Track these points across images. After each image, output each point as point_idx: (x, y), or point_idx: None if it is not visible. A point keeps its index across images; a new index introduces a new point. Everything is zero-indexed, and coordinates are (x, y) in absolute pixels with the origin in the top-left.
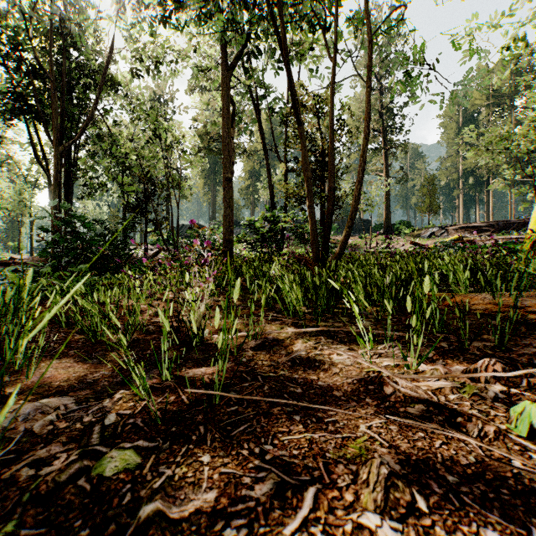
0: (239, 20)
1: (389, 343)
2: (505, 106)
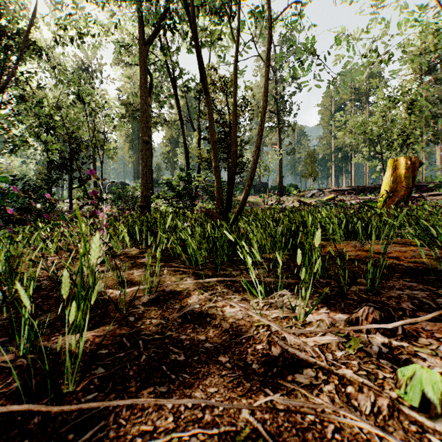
0: (158, 4)
1: (279, 292)
2: (363, 101)
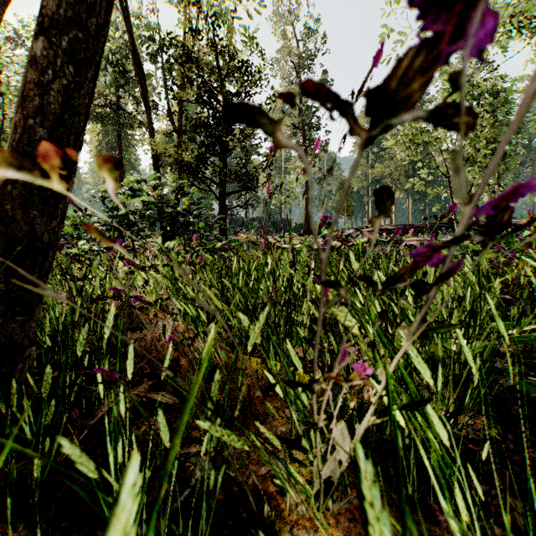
0: None
1: None
2: None
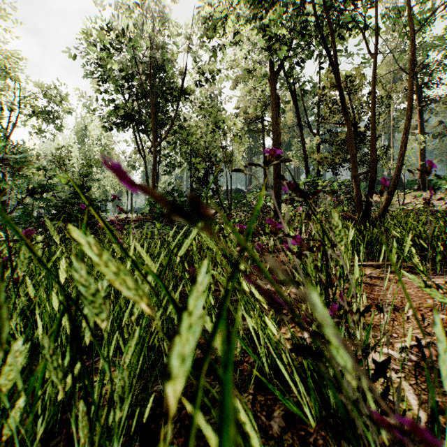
0: None
1: (438, 273)
2: None
